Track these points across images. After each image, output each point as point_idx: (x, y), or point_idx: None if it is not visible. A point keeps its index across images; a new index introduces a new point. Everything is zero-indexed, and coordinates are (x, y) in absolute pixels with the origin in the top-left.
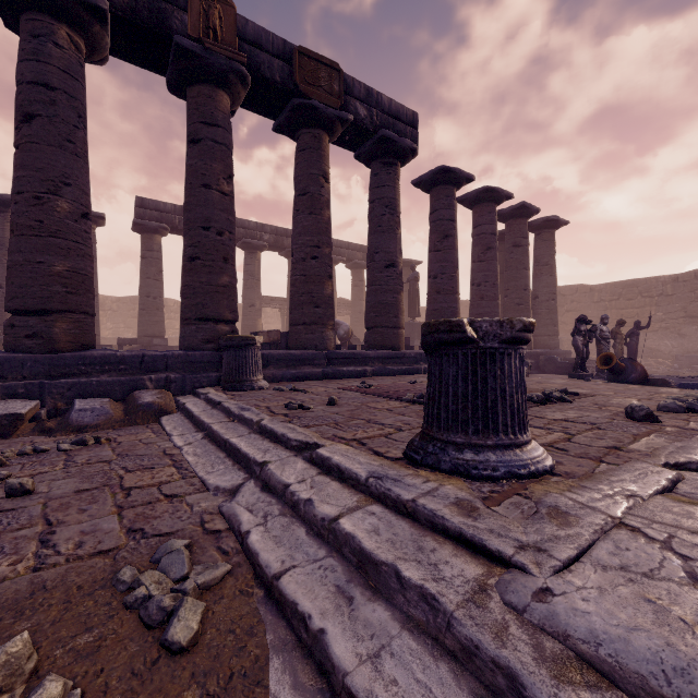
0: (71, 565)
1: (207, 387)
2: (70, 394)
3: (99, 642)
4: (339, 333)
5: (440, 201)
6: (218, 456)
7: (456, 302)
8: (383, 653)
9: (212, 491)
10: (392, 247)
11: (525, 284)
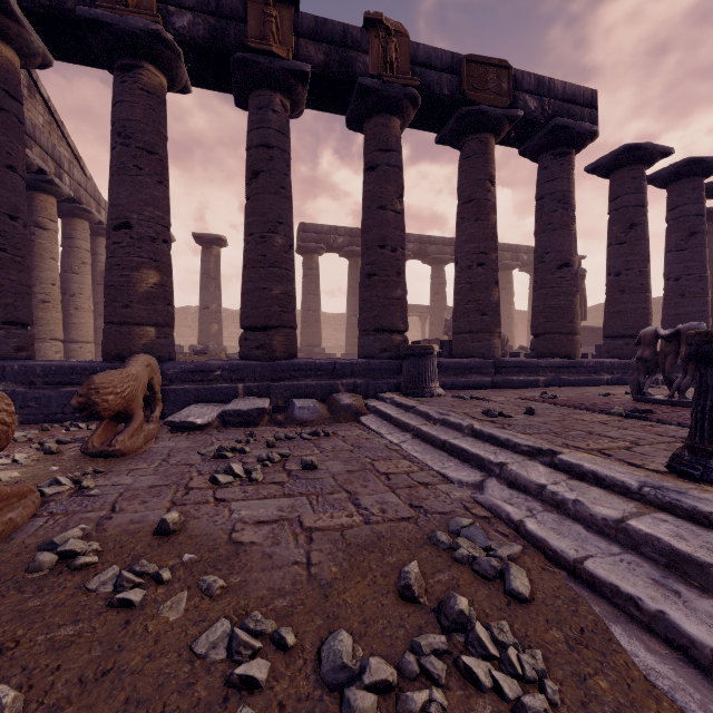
0: (389, 524)
1: (387, 393)
2: (286, 394)
3: (455, 581)
4: None
5: (623, 185)
6: (440, 454)
7: (647, 302)
8: None
9: (456, 483)
10: (565, 244)
11: None
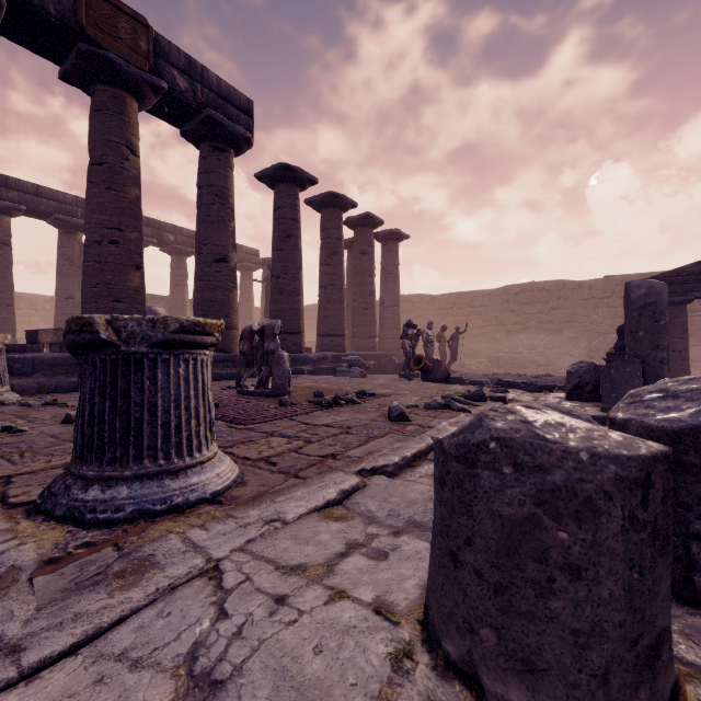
0: None
1: None
2: None
3: None
4: None
5: (282, 199)
6: None
7: (299, 304)
8: None
9: None
10: (222, 240)
11: (370, 289)
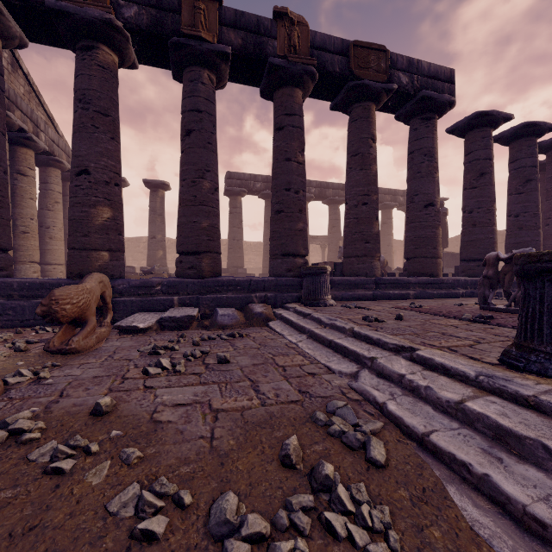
0: (281, 406)
1: (291, 303)
2: (212, 304)
3: (327, 451)
4: None
5: (475, 143)
6: (327, 351)
7: (493, 233)
8: (551, 499)
9: (337, 373)
10: (430, 189)
11: None
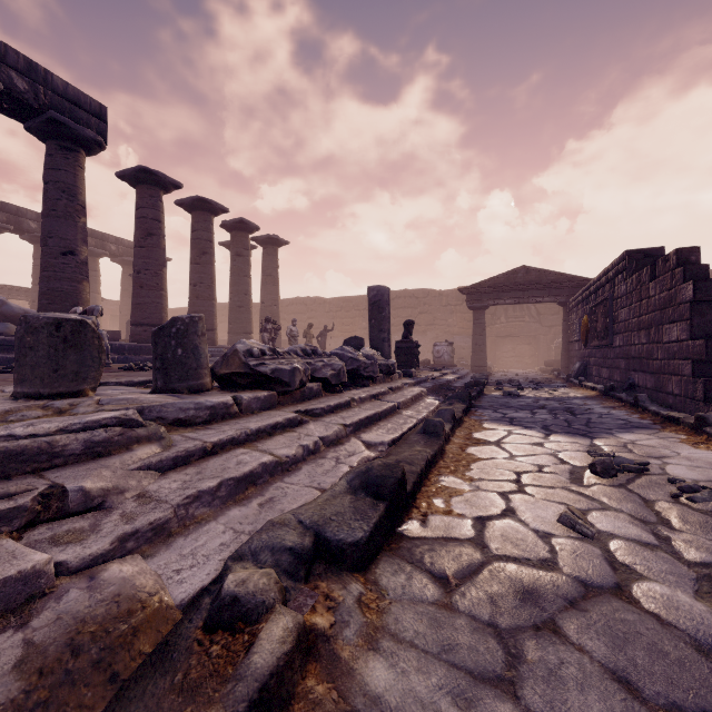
0: None
1: None
2: None
3: None
4: None
5: (144, 199)
6: None
7: (161, 298)
8: None
9: None
10: (70, 234)
11: (246, 289)
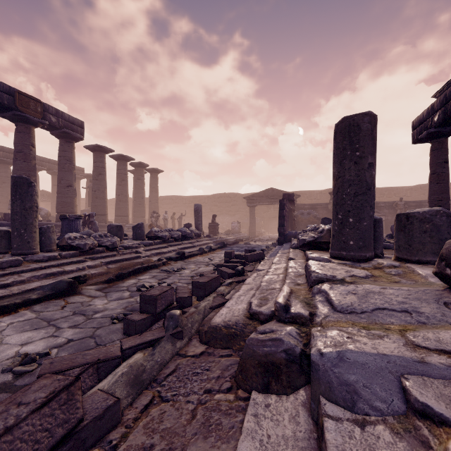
0: None
1: None
2: None
3: None
4: (42, 214)
5: (97, 158)
6: None
7: (105, 203)
8: None
9: None
10: (70, 178)
11: (142, 196)
